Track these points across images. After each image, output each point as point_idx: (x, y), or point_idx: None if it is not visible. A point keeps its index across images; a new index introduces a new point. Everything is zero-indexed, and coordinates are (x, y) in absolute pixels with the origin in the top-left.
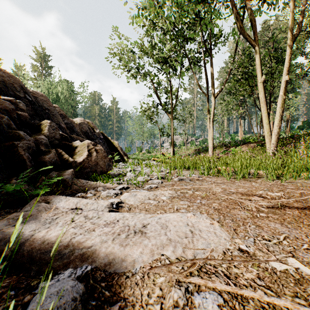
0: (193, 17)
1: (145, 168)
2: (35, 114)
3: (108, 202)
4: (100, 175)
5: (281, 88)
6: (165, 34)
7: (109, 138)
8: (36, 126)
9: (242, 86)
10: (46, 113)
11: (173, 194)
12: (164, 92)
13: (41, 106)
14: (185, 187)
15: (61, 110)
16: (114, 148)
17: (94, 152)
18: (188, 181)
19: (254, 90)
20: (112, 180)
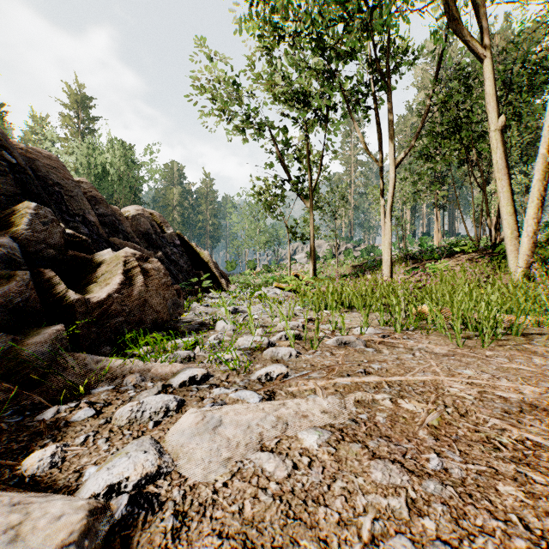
0: (356, 6)
1: (260, 305)
2: (23, 193)
3: (76, 516)
4: (153, 329)
5: (542, 141)
6: (300, 47)
7: (192, 245)
8: (4, 215)
9: (449, 144)
10: (54, 193)
11: (335, 412)
12: (297, 158)
13: (44, 179)
14: (366, 379)
15: (93, 189)
16: (202, 264)
17: (140, 275)
18: (362, 349)
19: (469, 153)
20: (167, 355)
